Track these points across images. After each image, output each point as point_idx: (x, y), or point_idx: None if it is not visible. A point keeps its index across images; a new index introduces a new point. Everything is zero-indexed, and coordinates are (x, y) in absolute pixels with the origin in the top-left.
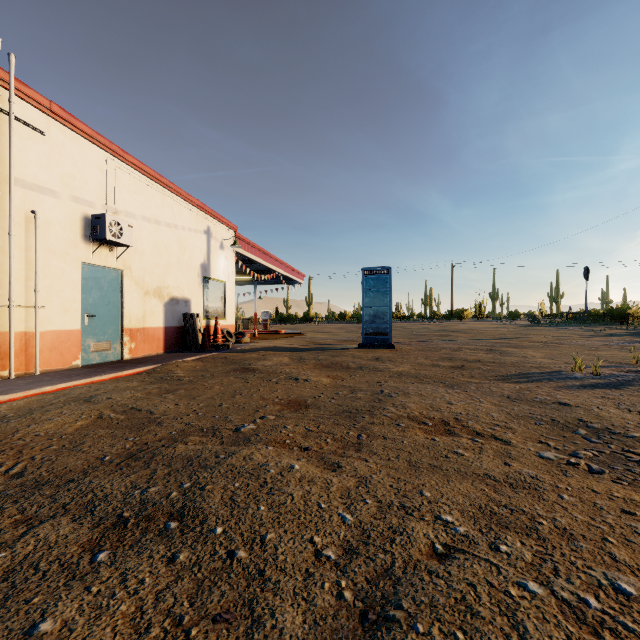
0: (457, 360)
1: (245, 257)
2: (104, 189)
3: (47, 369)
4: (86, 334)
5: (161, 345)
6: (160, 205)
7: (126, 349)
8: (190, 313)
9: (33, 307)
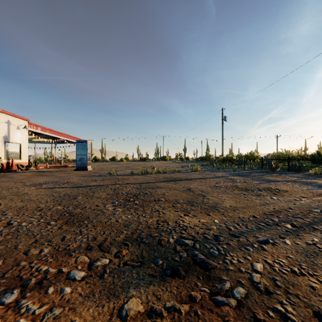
0: (93, 173)
1: (37, 132)
2: None
3: None
4: None
5: None
6: None
7: None
8: None
9: None
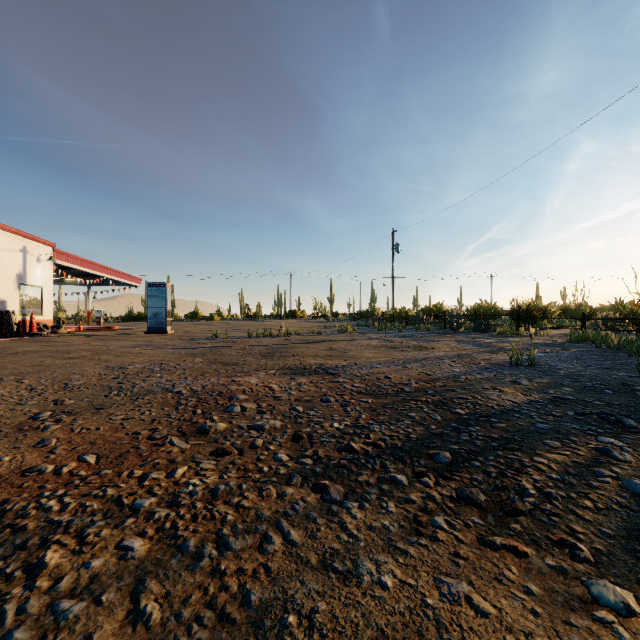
0: (183, 336)
1: (66, 266)
2: None
3: None
4: None
5: None
6: None
7: None
8: (6, 310)
9: None
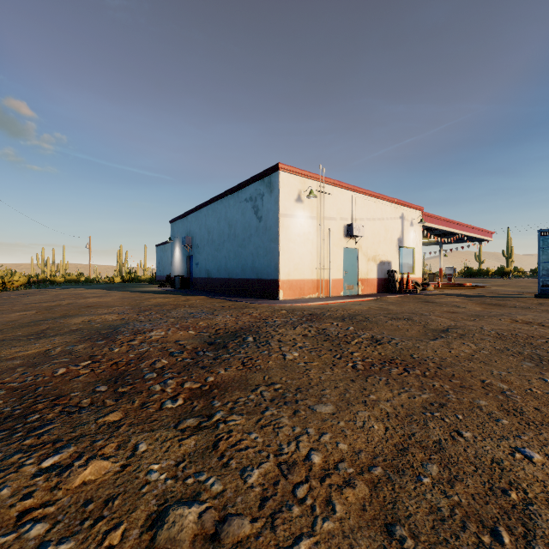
0: None
1: (429, 227)
2: (351, 210)
3: (332, 295)
4: (344, 281)
5: (375, 288)
6: (375, 209)
7: (359, 289)
8: (391, 270)
9: (328, 269)
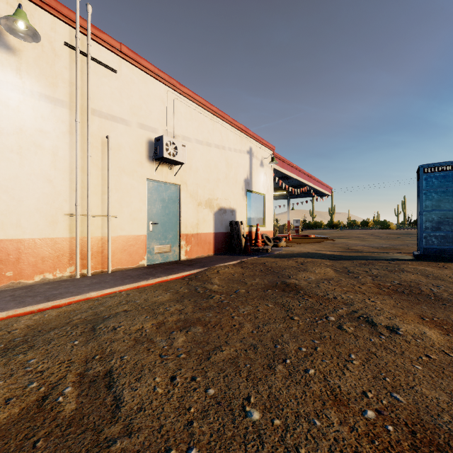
0: None
1: (281, 173)
2: (165, 117)
3: (119, 268)
4: (151, 238)
5: (211, 248)
6: (210, 130)
7: (183, 251)
8: (235, 221)
9: (107, 216)
